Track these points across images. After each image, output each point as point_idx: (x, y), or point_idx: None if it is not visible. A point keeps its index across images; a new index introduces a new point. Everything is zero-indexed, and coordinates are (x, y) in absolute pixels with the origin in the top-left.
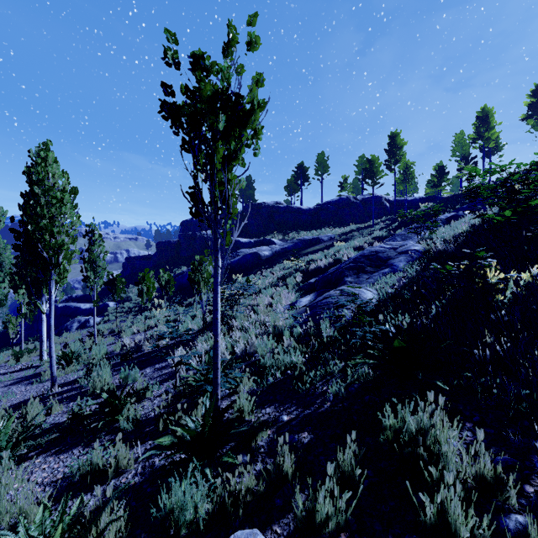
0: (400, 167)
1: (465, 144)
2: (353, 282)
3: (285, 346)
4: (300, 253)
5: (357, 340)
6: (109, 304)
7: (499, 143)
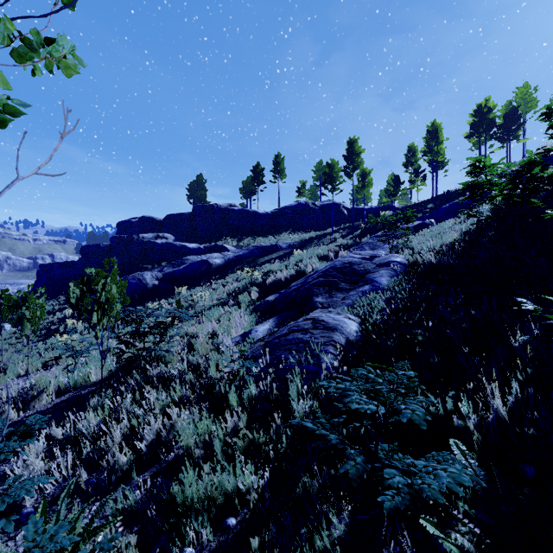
0: (358, 174)
1: (415, 157)
2: (325, 304)
3: (229, 430)
4: (256, 261)
5: (396, 502)
6: (5, 327)
7: (444, 159)
